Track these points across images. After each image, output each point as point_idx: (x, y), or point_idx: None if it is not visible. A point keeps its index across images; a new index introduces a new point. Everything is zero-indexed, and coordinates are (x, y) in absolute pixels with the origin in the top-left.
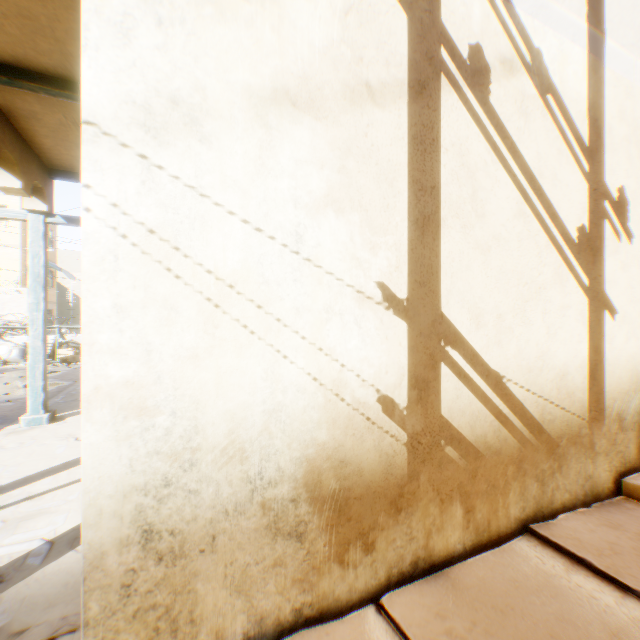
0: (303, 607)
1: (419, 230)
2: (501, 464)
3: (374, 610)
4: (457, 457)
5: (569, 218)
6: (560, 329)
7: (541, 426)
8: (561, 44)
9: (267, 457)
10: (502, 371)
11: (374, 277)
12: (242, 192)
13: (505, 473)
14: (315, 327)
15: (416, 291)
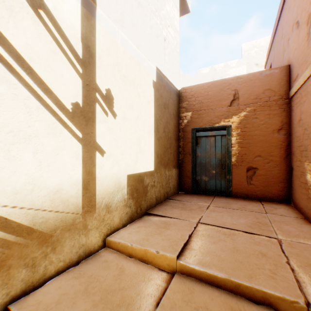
0: None
1: None
2: None
3: None
4: None
5: (65, 96)
6: (55, 162)
7: (33, 228)
8: None
9: None
10: None
11: None
12: None
13: None
14: None
15: None
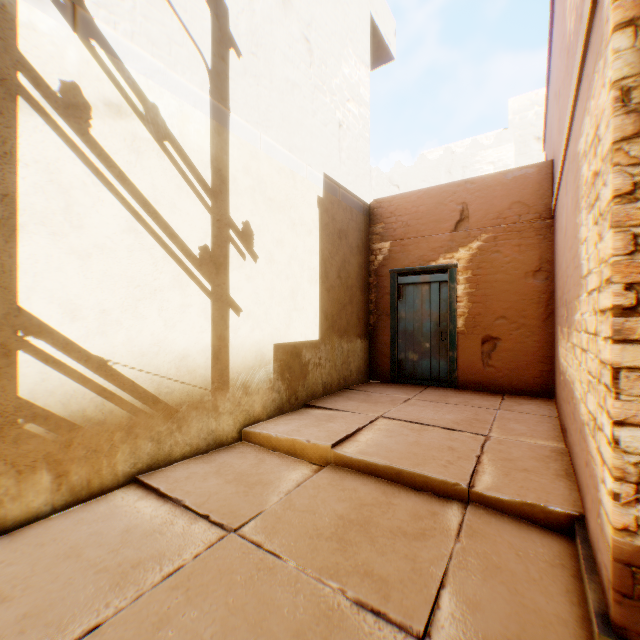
0: None
1: None
2: (107, 432)
3: None
4: (45, 432)
5: (191, 239)
6: (181, 322)
7: (158, 398)
8: (182, 106)
9: None
10: (108, 356)
11: None
12: None
13: (112, 439)
14: None
15: None
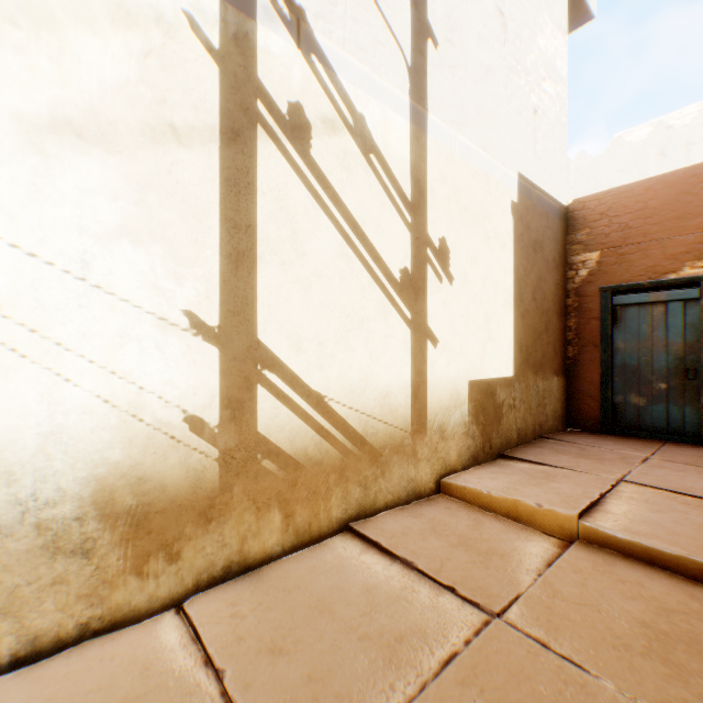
0: (92, 621)
1: (233, 264)
2: (323, 473)
3: (173, 613)
4: (276, 469)
5: (393, 261)
6: (384, 355)
7: (365, 439)
8: (385, 112)
9: (45, 479)
10: (324, 392)
11: (180, 305)
12: (11, 216)
13: (327, 481)
14: (107, 351)
15: (229, 320)
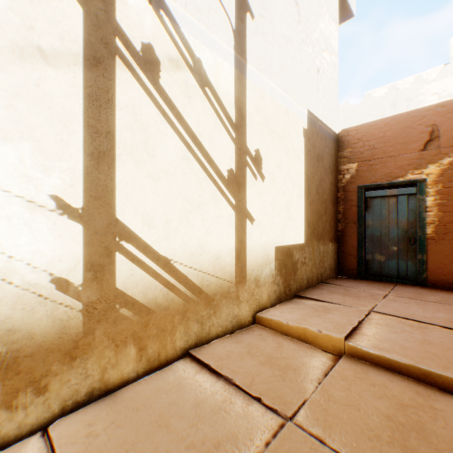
0: None
1: (95, 160)
2: (169, 315)
3: (39, 435)
4: (131, 315)
5: (222, 164)
6: (216, 230)
7: (201, 289)
8: (216, 59)
9: None
10: (170, 256)
11: (48, 191)
12: None
13: (173, 321)
14: None
15: (92, 203)
